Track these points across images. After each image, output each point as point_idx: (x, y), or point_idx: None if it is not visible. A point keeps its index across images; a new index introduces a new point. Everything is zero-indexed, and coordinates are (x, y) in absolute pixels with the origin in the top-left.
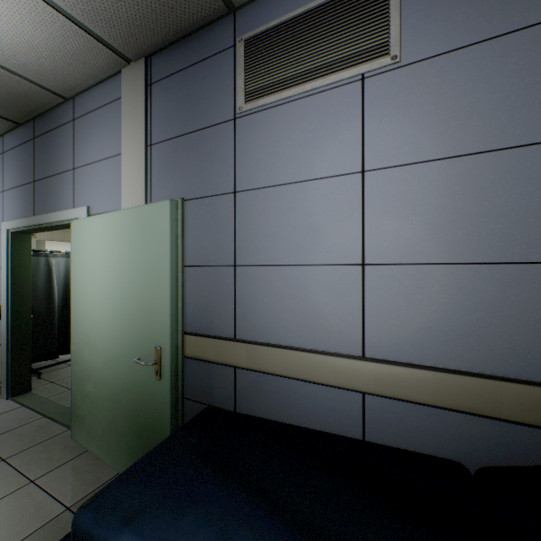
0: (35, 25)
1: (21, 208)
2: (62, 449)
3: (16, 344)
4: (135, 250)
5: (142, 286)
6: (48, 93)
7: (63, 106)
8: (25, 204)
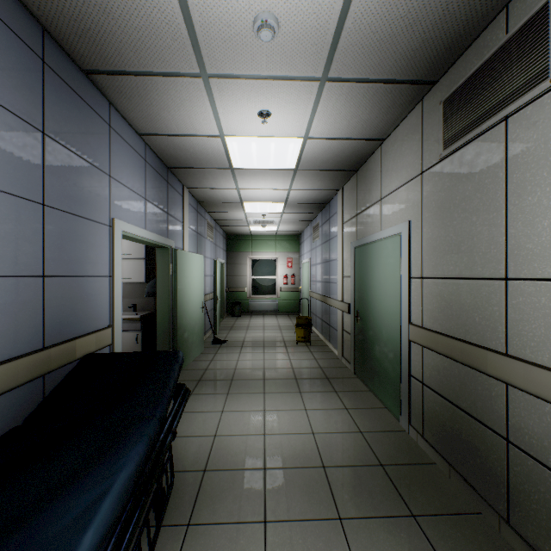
0: None
1: None
2: None
3: None
4: None
5: None
6: None
7: None
8: None
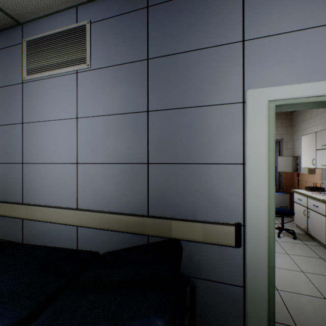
0: None
1: None
2: None
3: None
4: None
5: None
6: None
7: None
8: None
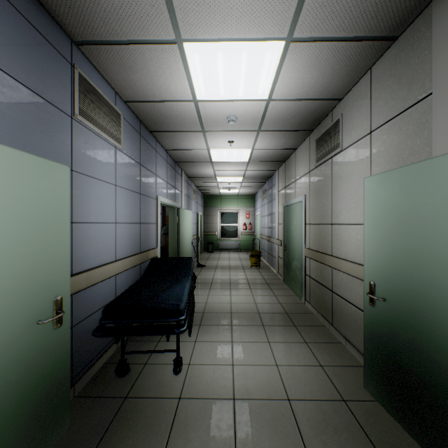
0: None
1: None
2: None
3: None
4: (20, 202)
5: (33, 245)
6: None
7: None
8: None
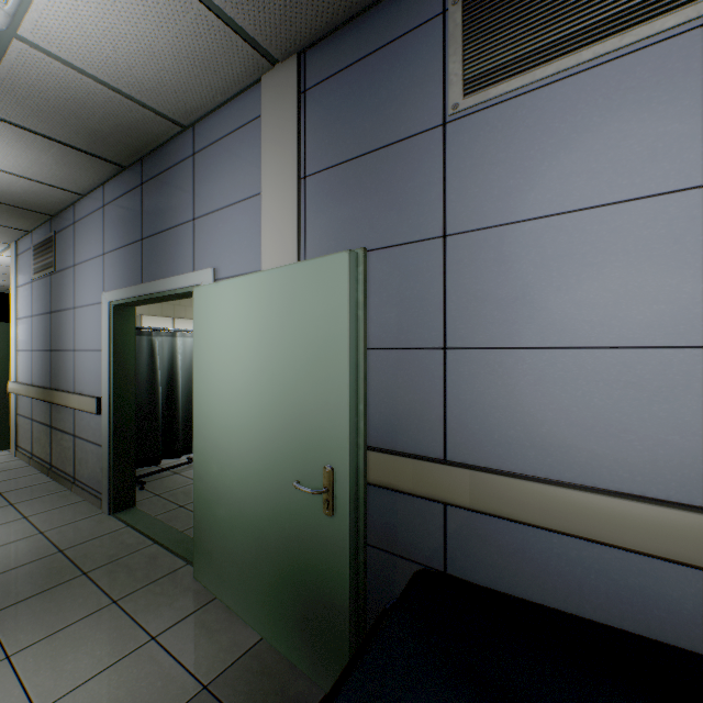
0: (160, 21)
1: (125, 274)
2: (183, 592)
3: (119, 446)
4: (290, 326)
5: (301, 378)
6: (163, 121)
7: (180, 137)
8: (131, 268)
